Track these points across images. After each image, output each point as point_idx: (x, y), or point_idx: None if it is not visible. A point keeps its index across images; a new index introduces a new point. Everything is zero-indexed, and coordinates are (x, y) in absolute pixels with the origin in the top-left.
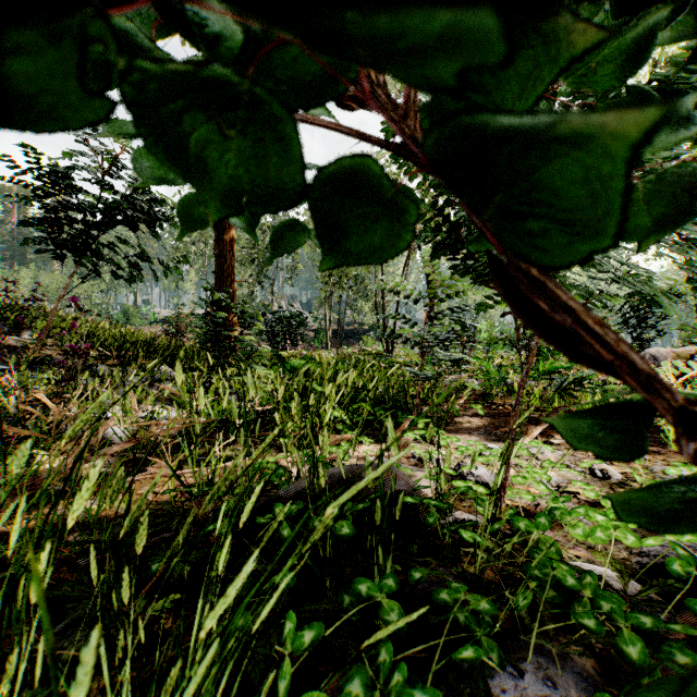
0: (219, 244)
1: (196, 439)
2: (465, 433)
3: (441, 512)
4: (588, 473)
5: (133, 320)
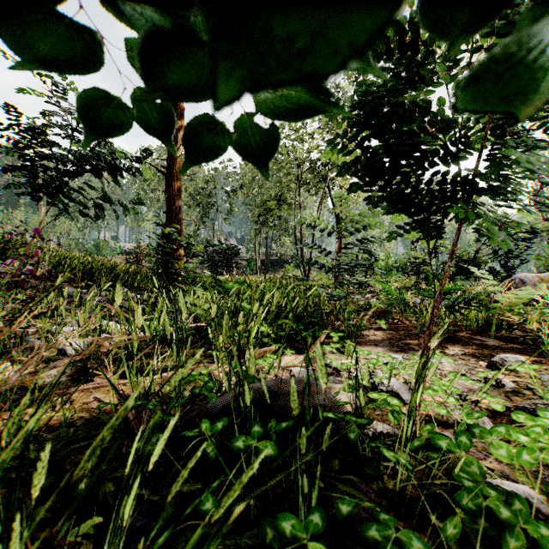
0: (169, 189)
1: (134, 354)
2: (372, 345)
3: (361, 427)
4: (483, 381)
5: (103, 252)
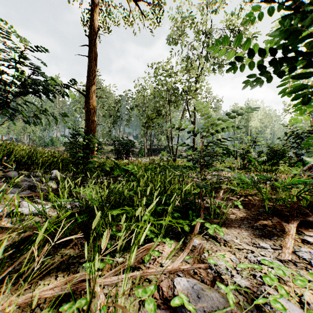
0: (87, 105)
1: None
2: (236, 227)
3: None
4: None
5: (55, 144)
